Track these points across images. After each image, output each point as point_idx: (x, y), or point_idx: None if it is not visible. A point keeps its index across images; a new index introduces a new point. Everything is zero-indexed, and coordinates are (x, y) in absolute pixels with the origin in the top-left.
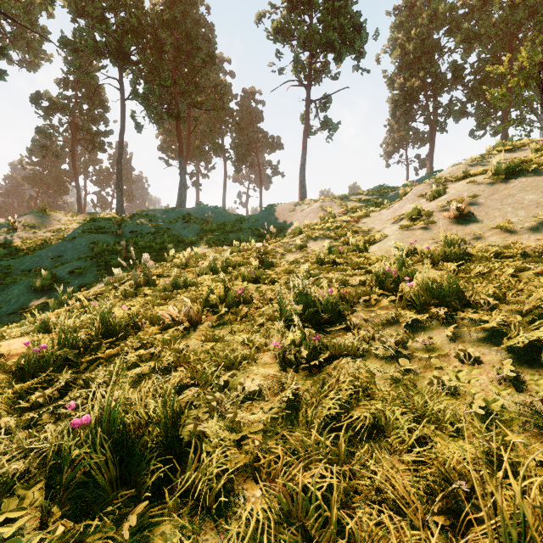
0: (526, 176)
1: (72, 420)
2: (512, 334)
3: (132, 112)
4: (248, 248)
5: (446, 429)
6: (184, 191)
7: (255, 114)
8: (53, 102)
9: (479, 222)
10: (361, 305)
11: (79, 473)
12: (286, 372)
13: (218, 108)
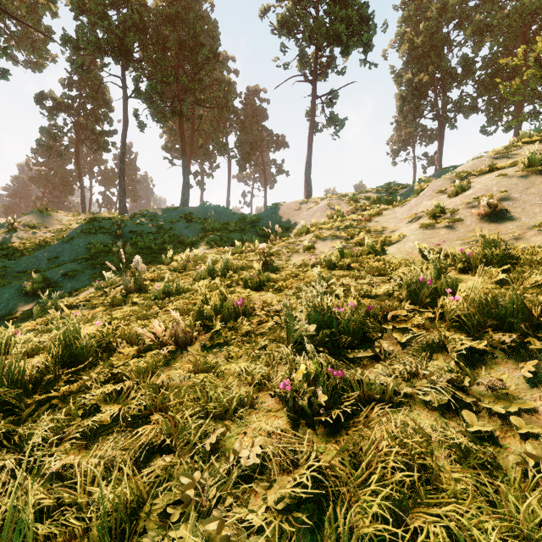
0: None
1: None
2: None
3: (135, 110)
4: (251, 248)
5: None
6: (187, 190)
7: (260, 113)
8: (57, 102)
9: (516, 220)
10: (389, 324)
11: None
12: (298, 427)
13: (222, 106)
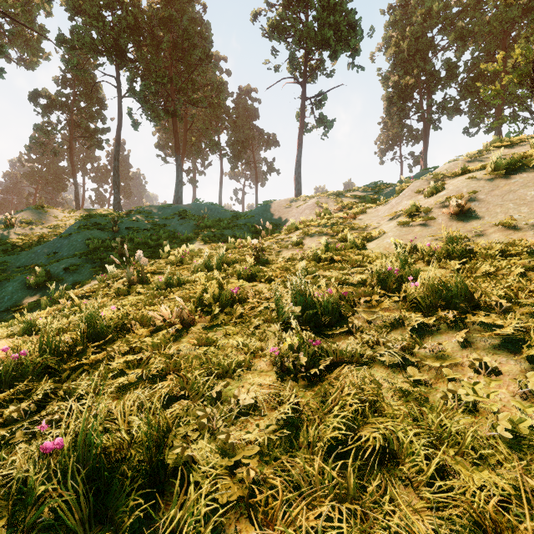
0: (527, 171)
1: (46, 439)
2: (532, 342)
3: (129, 109)
4: (243, 244)
5: (468, 455)
6: (180, 187)
7: (251, 112)
8: (51, 99)
9: (480, 219)
10: (361, 306)
11: (47, 508)
12: (284, 382)
13: (214, 105)
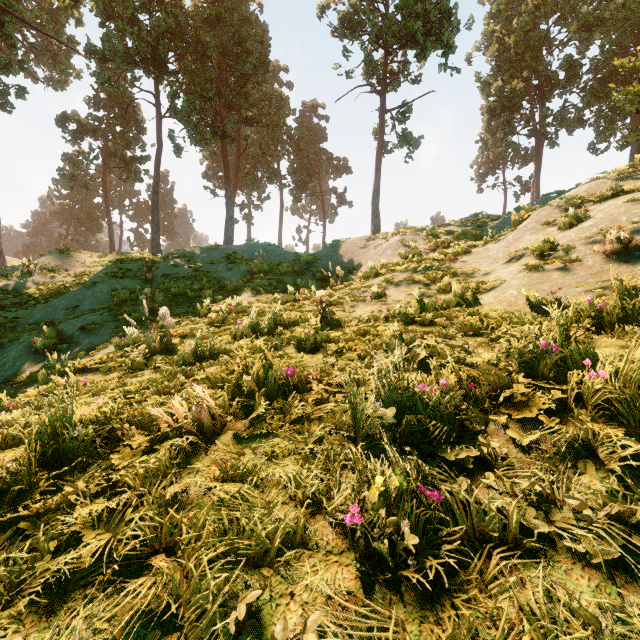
0: None
1: None
2: None
3: (171, 132)
4: (306, 296)
5: None
6: (231, 225)
7: (317, 132)
8: (82, 124)
9: None
10: (498, 408)
11: None
12: (374, 587)
13: (273, 125)
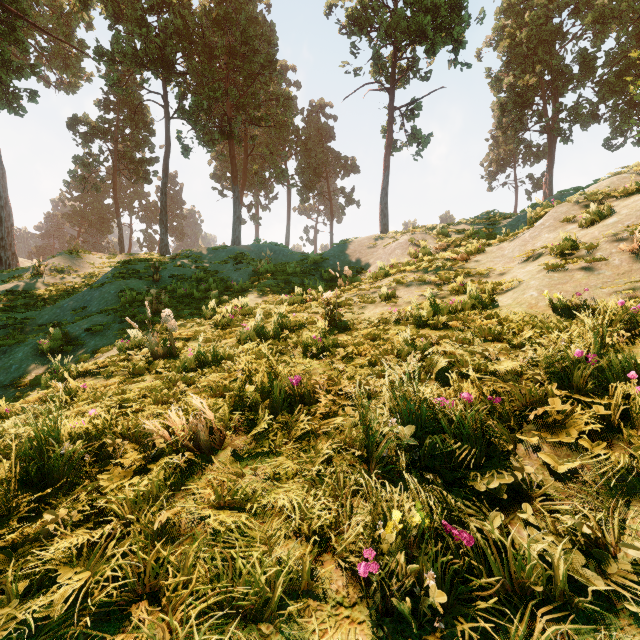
0: None
1: None
2: None
3: (179, 133)
4: (314, 297)
5: None
6: (238, 225)
7: (325, 132)
8: (92, 126)
9: None
10: (528, 426)
11: None
12: None
13: (280, 125)
